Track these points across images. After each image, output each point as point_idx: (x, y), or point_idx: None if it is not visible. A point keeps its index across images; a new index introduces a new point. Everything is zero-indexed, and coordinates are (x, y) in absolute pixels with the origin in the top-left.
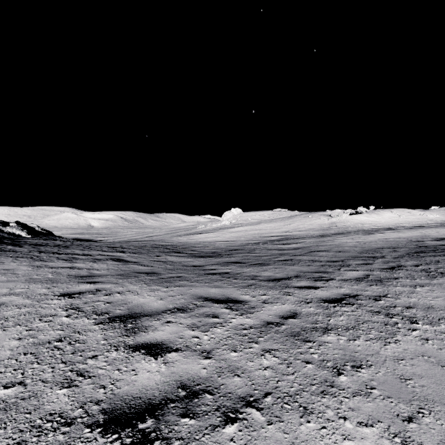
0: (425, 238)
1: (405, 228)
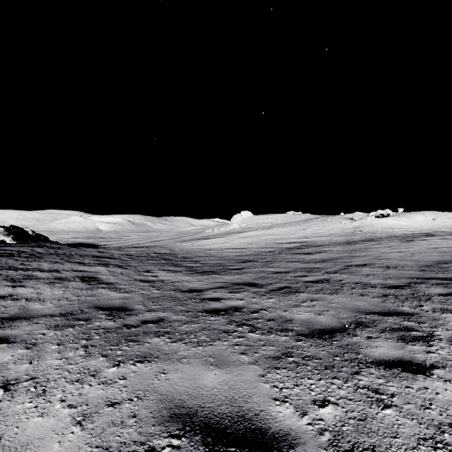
0: None
1: (448, 234)
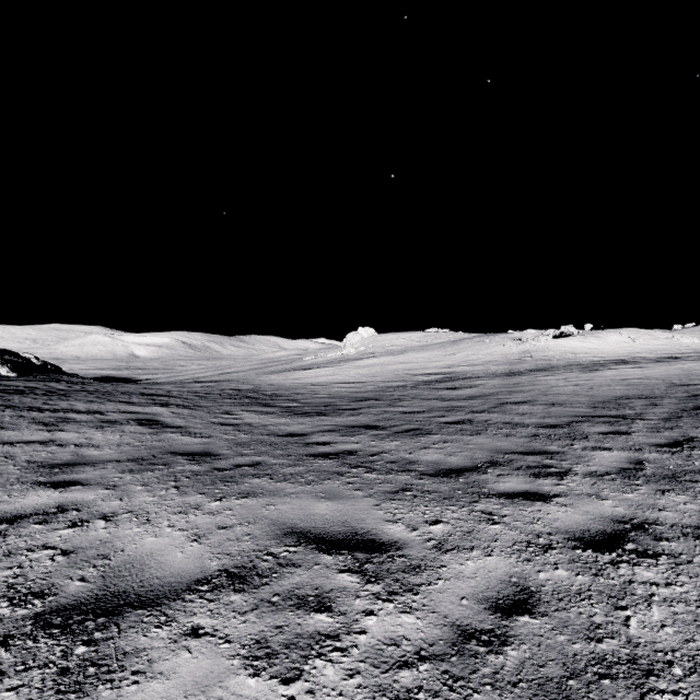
0: (695, 378)
1: (649, 360)
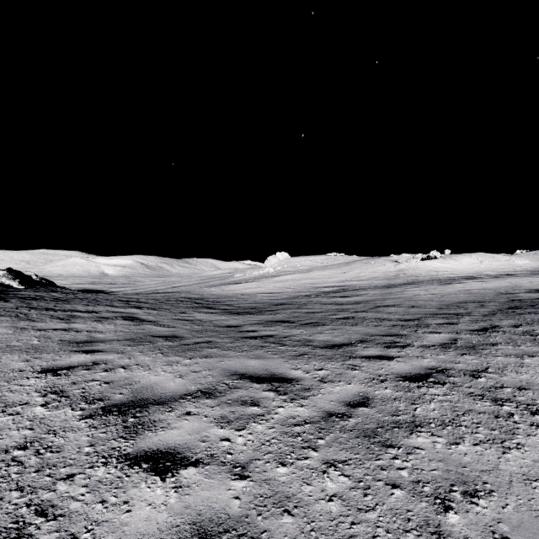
0: (517, 289)
1: (489, 277)
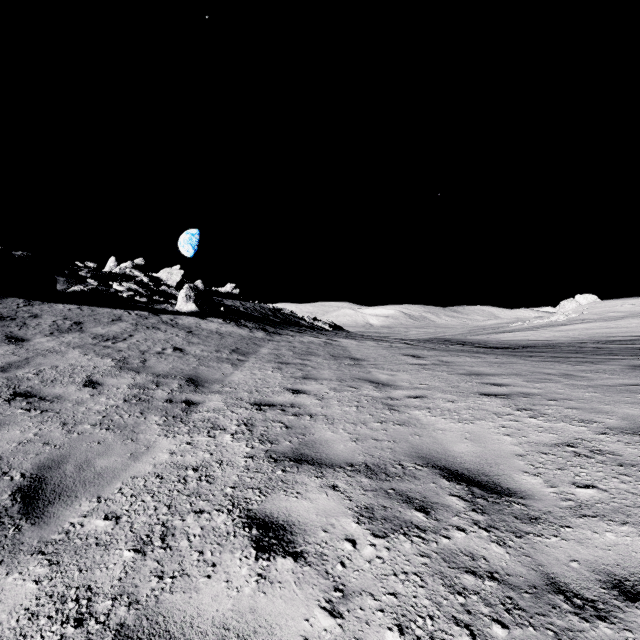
0: None
1: None
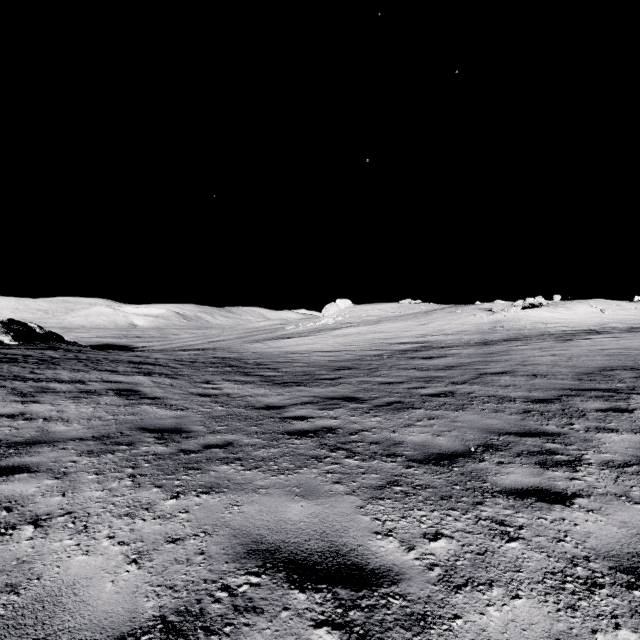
0: None
1: (620, 330)
